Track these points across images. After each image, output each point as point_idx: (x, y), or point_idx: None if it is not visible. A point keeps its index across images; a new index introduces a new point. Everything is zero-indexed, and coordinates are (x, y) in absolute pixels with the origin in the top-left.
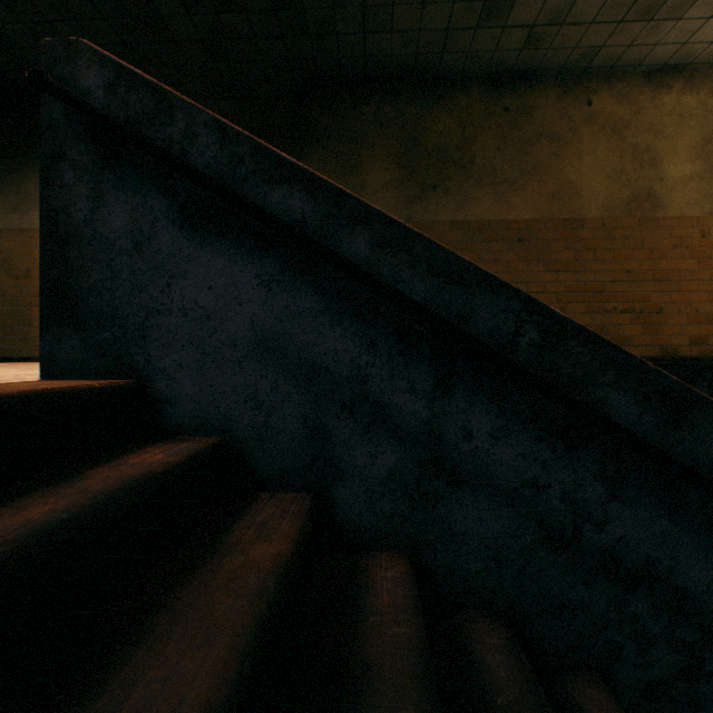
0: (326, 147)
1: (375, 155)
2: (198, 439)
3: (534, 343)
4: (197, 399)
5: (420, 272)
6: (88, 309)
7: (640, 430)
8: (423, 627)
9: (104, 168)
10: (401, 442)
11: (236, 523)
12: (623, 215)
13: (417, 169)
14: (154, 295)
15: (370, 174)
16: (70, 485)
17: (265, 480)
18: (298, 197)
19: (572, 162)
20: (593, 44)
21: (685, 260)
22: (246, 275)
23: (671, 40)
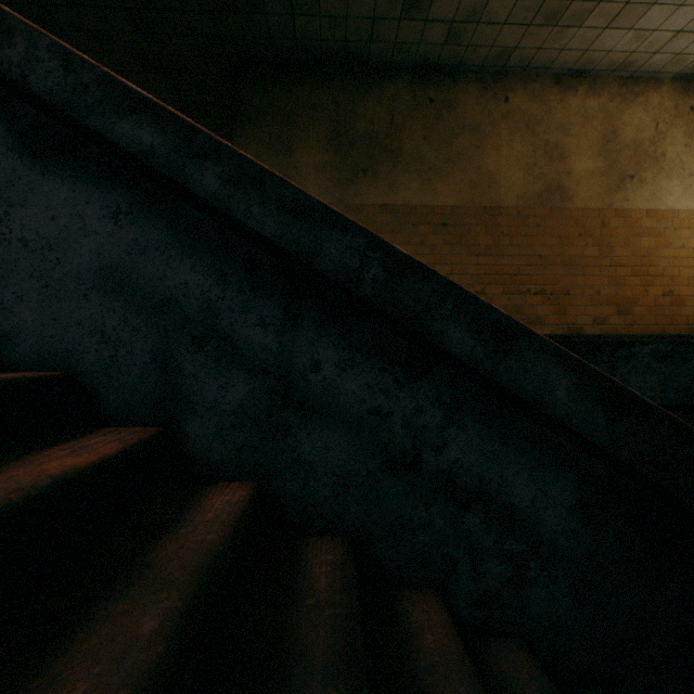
0: (260, 127)
1: (309, 137)
2: (36, 372)
3: (378, 279)
4: (39, 333)
5: (270, 208)
6: None
7: (473, 360)
8: (235, 536)
9: None
10: (252, 375)
11: (55, 447)
12: (536, 205)
13: (348, 153)
14: None
15: (303, 155)
16: None
17: (113, 415)
18: (147, 129)
19: (491, 153)
20: (507, 44)
21: (589, 247)
22: (92, 206)
23: (574, 46)
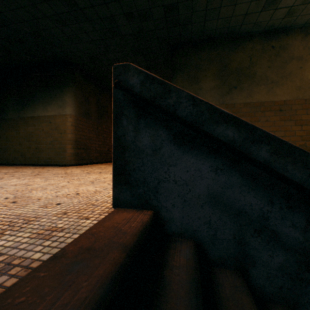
0: (184, 73)
1: (207, 74)
2: (185, 241)
3: None
4: (181, 221)
5: (298, 166)
6: (133, 178)
7: None
8: None
9: (139, 118)
10: (287, 251)
11: (218, 293)
12: None
13: (227, 80)
14: (161, 174)
15: (204, 83)
16: (168, 288)
17: (214, 261)
18: (230, 130)
19: (309, 70)
20: None
21: None
22: (204, 166)
23: None
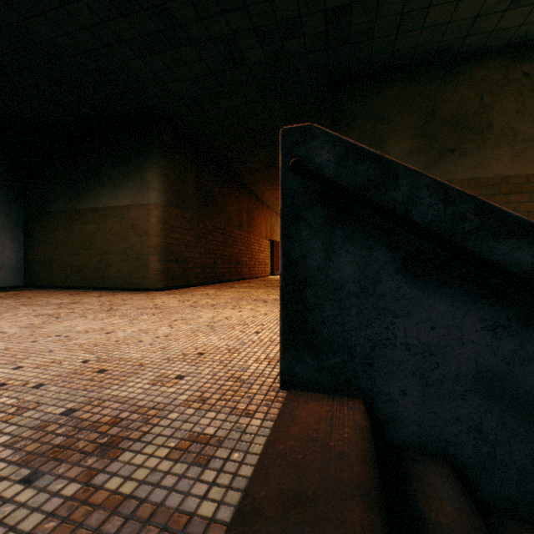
0: (355, 127)
1: (397, 129)
2: (430, 463)
3: None
4: (419, 422)
5: None
6: (320, 337)
7: None
8: None
9: (334, 226)
10: None
11: None
12: None
13: (435, 137)
14: (378, 331)
15: (392, 145)
16: None
17: (489, 505)
18: (525, 250)
19: None
20: None
21: None
22: (469, 319)
23: None
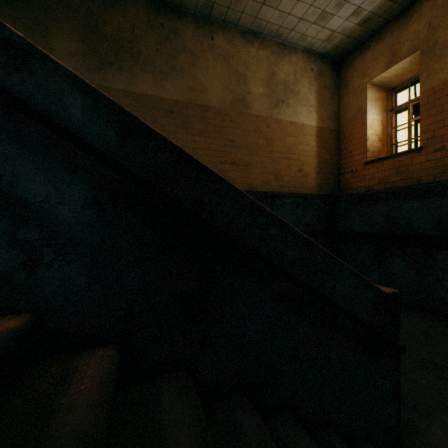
0: (17, 9)
1: (63, 28)
2: None
3: None
4: None
5: None
6: None
7: None
8: None
9: None
10: None
11: None
12: (230, 108)
13: (98, 48)
14: None
15: (58, 41)
16: None
17: None
18: None
19: (203, 71)
20: None
21: (260, 139)
22: None
23: (249, 13)
